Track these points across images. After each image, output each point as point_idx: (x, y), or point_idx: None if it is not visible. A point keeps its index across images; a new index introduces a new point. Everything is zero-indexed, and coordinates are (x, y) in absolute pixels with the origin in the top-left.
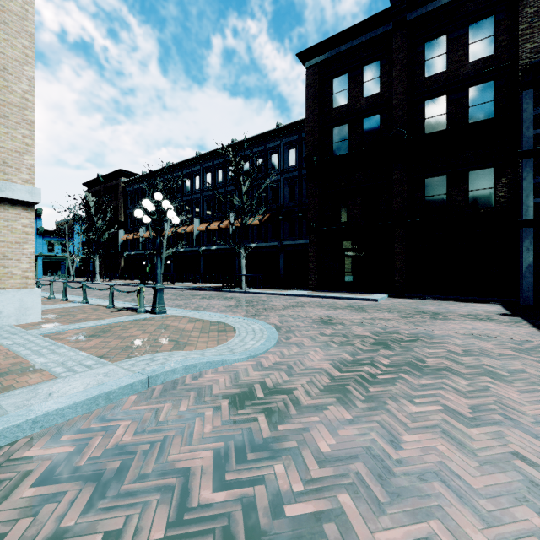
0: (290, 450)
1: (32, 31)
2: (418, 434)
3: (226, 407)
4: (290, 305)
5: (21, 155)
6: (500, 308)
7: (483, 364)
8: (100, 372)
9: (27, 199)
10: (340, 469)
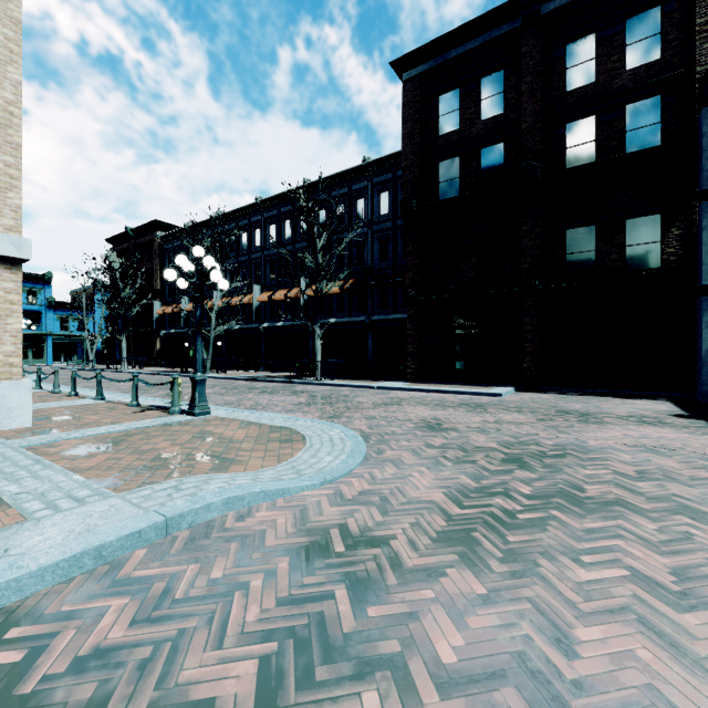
0: (389, 658)
1: (19, 17)
2: (599, 626)
3: (285, 570)
4: (382, 403)
5: (3, 192)
6: (672, 406)
7: (671, 495)
8: (95, 510)
9: (11, 254)
10: (477, 702)
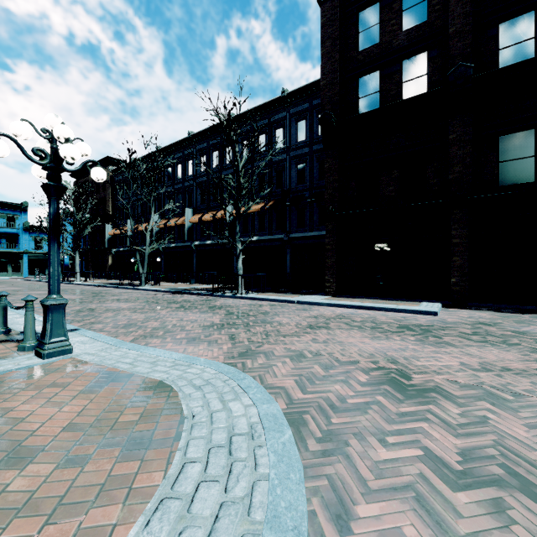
0: None
1: None
2: None
3: None
4: (307, 325)
5: None
6: None
7: None
8: None
9: None
10: None
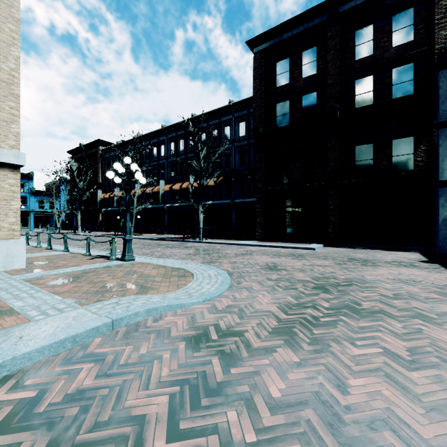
0: (242, 395)
1: (18, 17)
2: (362, 378)
3: (183, 349)
4: (241, 253)
5: (8, 124)
6: (420, 256)
7: (413, 307)
8: (70, 315)
9: (13, 162)
10: (291, 416)
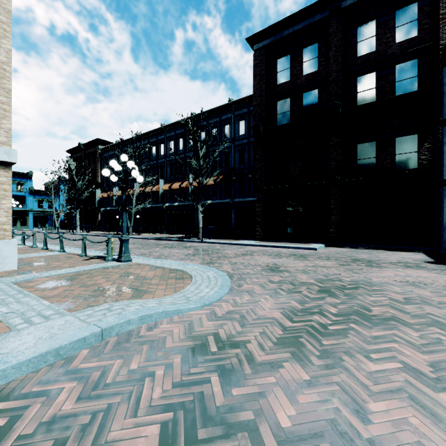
0: (246, 423)
1: (9, 8)
2: (384, 402)
3: (178, 364)
4: (241, 254)
5: None
6: (425, 256)
7: (427, 313)
8: (56, 324)
9: (4, 159)
10: None
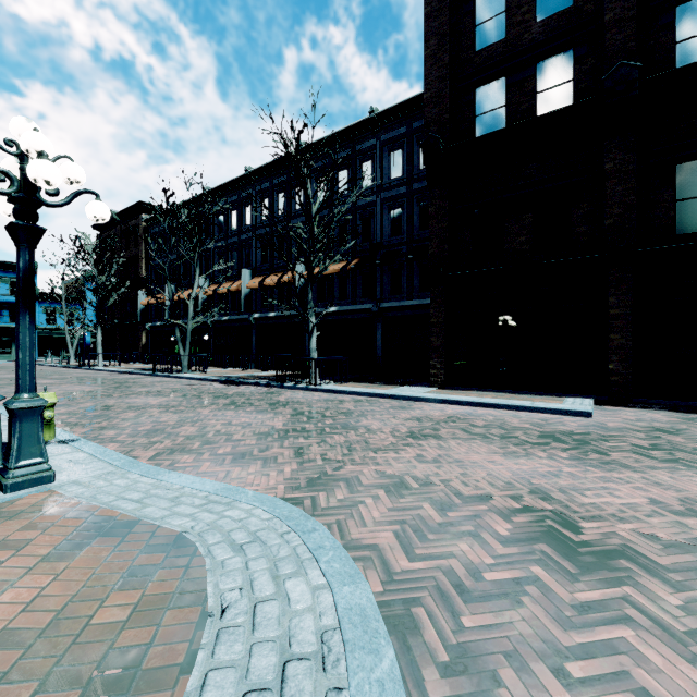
0: None
1: None
2: None
3: None
4: (407, 432)
5: None
6: None
7: None
8: None
9: None
10: None
